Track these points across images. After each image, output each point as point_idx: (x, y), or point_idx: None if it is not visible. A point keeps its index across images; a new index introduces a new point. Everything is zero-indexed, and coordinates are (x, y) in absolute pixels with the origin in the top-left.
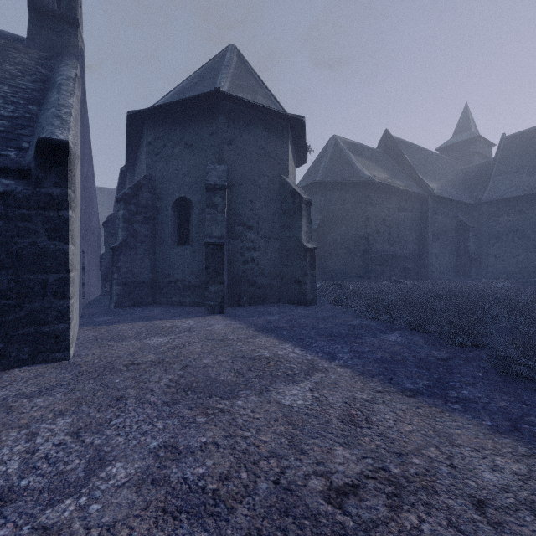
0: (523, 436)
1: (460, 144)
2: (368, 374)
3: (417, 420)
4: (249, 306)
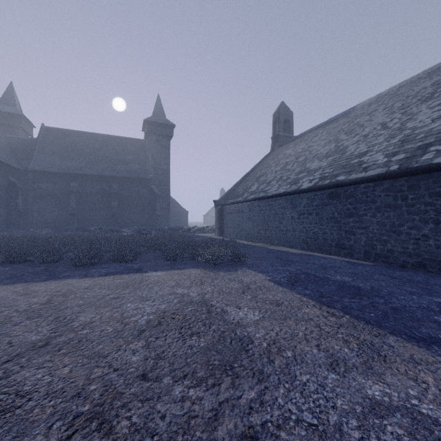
0: (89, 277)
1: (6, 114)
2: (10, 284)
3: (54, 285)
4: None
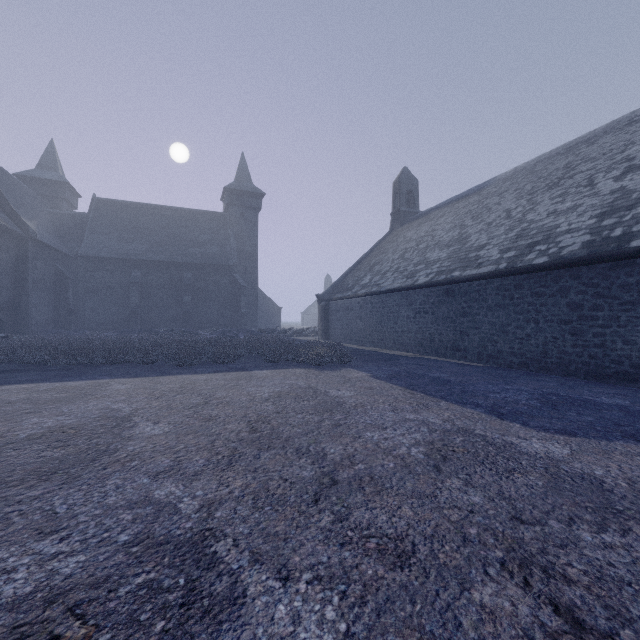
0: (200, 373)
1: (47, 182)
2: (133, 377)
3: (174, 378)
4: None
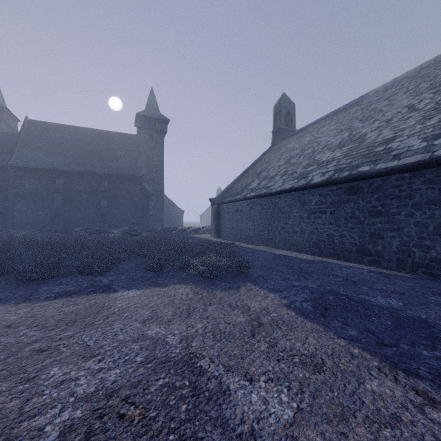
0: (31, 300)
1: None
2: None
3: None
4: None
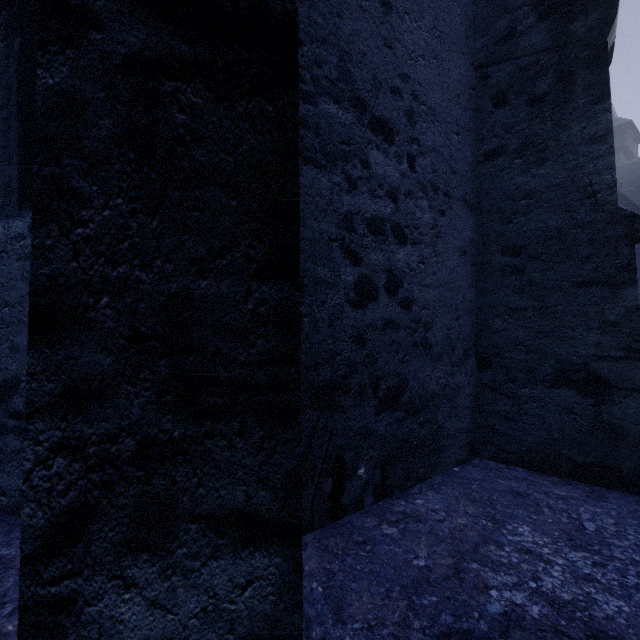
0: None
1: None
2: None
3: None
4: (384, 504)
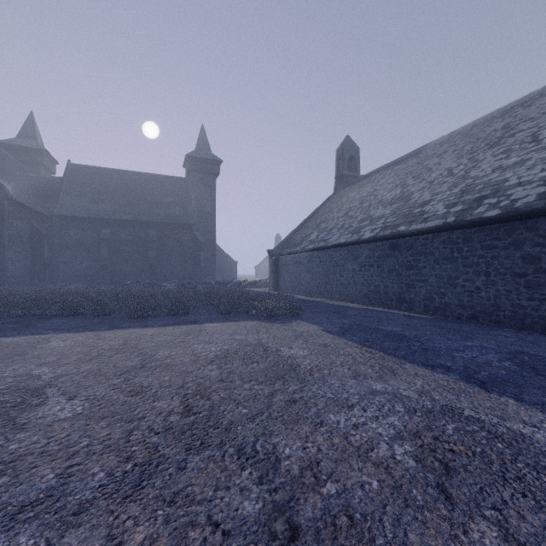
0: (150, 327)
1: (27, 149)
2: (79, 332)
3: (121, 333)
4: None
